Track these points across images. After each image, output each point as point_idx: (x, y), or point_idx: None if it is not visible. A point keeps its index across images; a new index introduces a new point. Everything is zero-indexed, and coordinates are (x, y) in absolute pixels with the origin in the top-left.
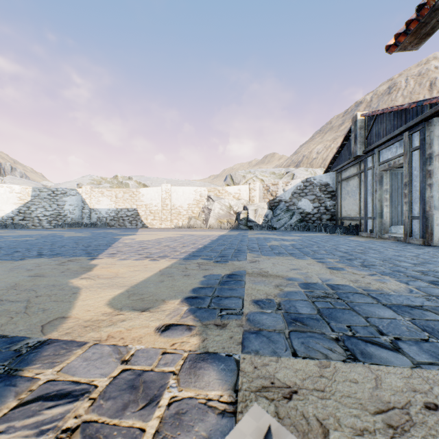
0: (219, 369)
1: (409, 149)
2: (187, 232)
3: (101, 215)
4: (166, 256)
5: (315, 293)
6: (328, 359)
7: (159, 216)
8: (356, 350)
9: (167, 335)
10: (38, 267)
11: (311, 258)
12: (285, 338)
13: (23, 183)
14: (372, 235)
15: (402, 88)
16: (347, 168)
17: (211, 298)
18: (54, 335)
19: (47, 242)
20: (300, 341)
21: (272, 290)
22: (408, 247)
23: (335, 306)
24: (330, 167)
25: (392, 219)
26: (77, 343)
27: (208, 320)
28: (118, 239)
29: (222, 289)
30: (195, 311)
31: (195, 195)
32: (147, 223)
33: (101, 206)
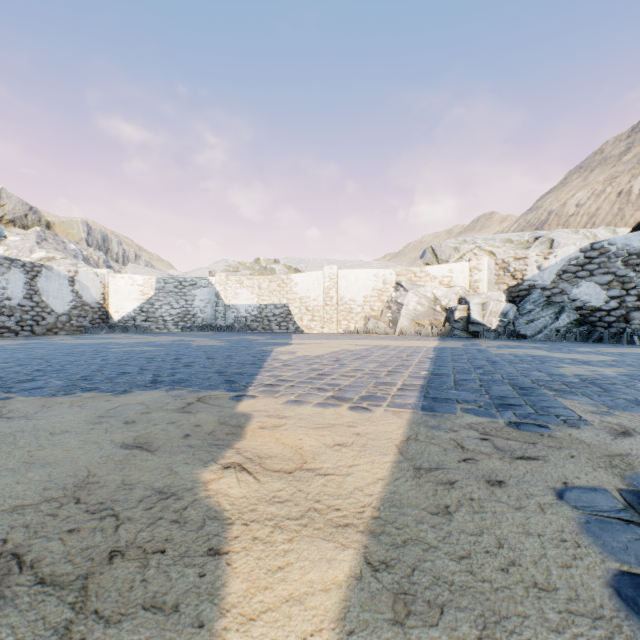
0: None
1: None
2: (370, 342)
3: (240, 314)
4: (376, 397)
5: None
6: None
7: (320, 315)
8: None
9: None
10: (144, 416)
11: None
12: None
13: (147, 273)
14: None
15: None
16: None
17: None
18: None
19: (170, 355)
20: None
21: None
22: None
23: None
24: None
25: None
26: None
27: None
28: (269, 353)
29: None
30: None
31: (375, 281)
32: (302, 325)
33: (239, 302)
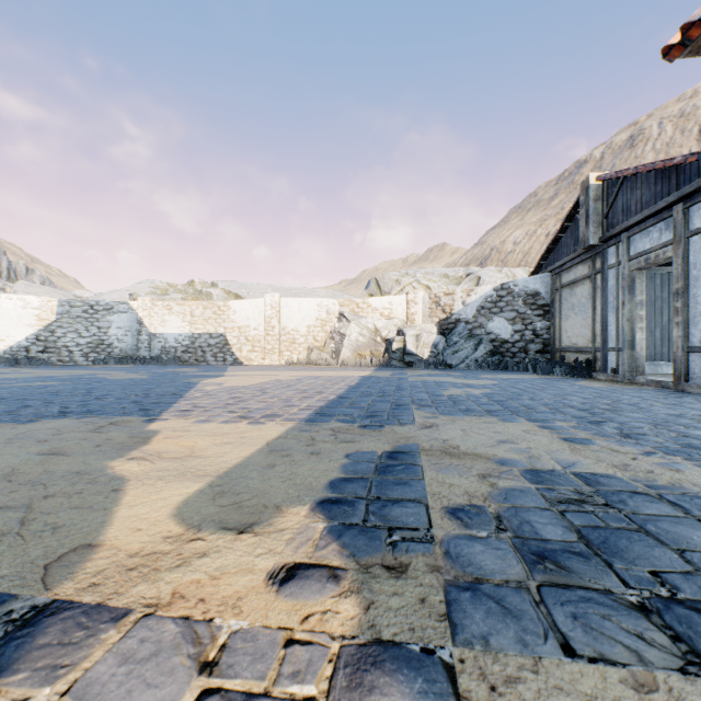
0: (413, 692)
1: (684, 232)
2: (307, 373)
3: (168, 344)
4: (276, 415)
5: (559, 492)
6: (645, 664)
7: (261, 345)
8: (696, 638)
9: (292, 592)
10: (56, 437)
11: (527, 419)
12: (533, 603)
13: (44, 293)
14: (615, 378)
15: (653, 138)
16: (571, 266)
17: (366, 502)
18: (66, 589)
19: (79, 389)
20: (568, 613)
21: (476, 486)
22: (687, 400)
23: (608, 522)
24: (542, 265)
25: (646, 351)
26: (111, 612)
27: (370, 555)
28: (194, 385)
29: (383, 482)
30: (341, 533)
31: (318, 311)
32: (241, 357)
33: (167, 330)
